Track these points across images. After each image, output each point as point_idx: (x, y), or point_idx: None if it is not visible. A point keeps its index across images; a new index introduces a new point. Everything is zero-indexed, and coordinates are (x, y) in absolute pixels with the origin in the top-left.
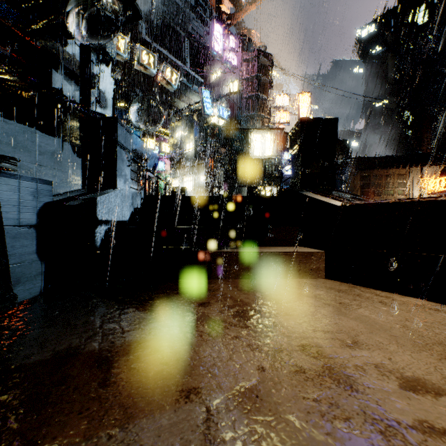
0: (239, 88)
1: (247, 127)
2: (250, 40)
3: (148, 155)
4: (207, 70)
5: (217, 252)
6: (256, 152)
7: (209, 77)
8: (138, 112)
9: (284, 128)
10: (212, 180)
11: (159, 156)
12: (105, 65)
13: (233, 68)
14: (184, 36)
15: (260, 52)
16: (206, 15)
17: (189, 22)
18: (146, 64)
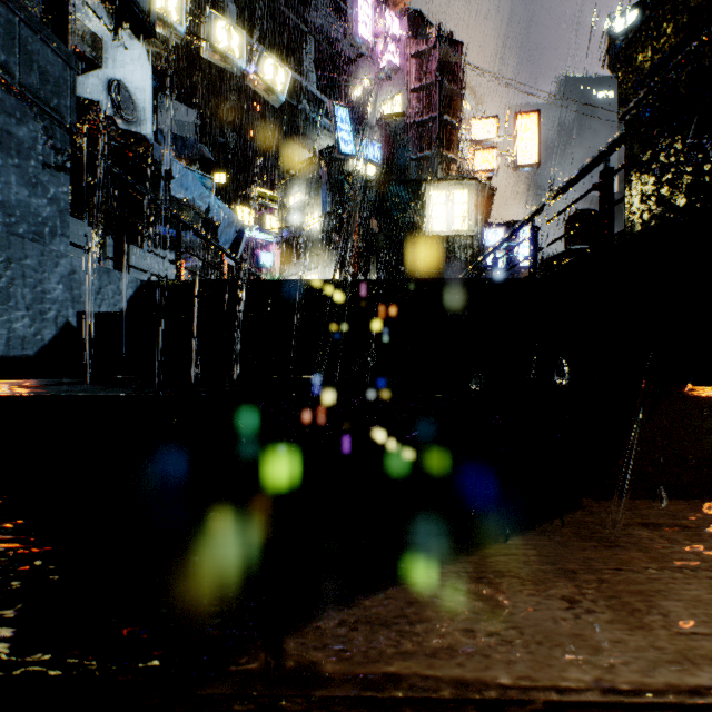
0: (403, 108)
1: (419, 178)
2: (424, 18)
3: (217, 215)
4: (345, 81)
5: (353, 702)
6: (437, 224)
7: (348, 94)
8: (230, 171)
9: (490, 177)
10: (353, 278)
11: (264, 243)
12: (134, 37)
13: (392, 71)
14: (305, 32)
15: (444, 40)
16: (345, 3)
17: (316, 14)
18: (225, 48)
